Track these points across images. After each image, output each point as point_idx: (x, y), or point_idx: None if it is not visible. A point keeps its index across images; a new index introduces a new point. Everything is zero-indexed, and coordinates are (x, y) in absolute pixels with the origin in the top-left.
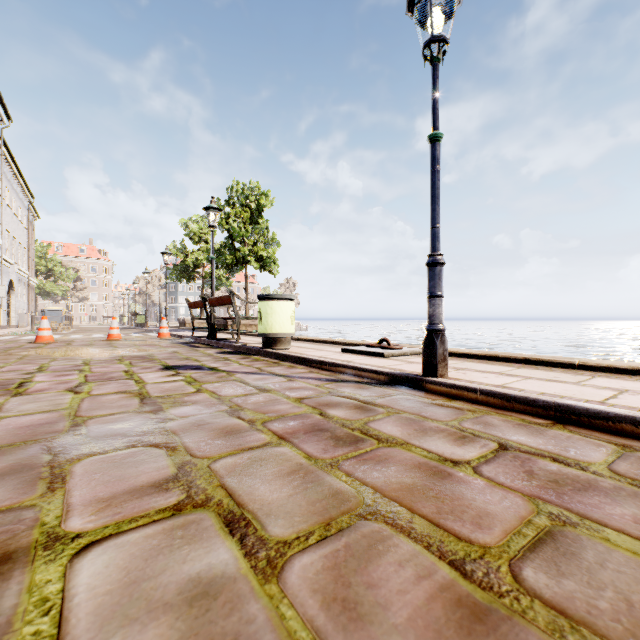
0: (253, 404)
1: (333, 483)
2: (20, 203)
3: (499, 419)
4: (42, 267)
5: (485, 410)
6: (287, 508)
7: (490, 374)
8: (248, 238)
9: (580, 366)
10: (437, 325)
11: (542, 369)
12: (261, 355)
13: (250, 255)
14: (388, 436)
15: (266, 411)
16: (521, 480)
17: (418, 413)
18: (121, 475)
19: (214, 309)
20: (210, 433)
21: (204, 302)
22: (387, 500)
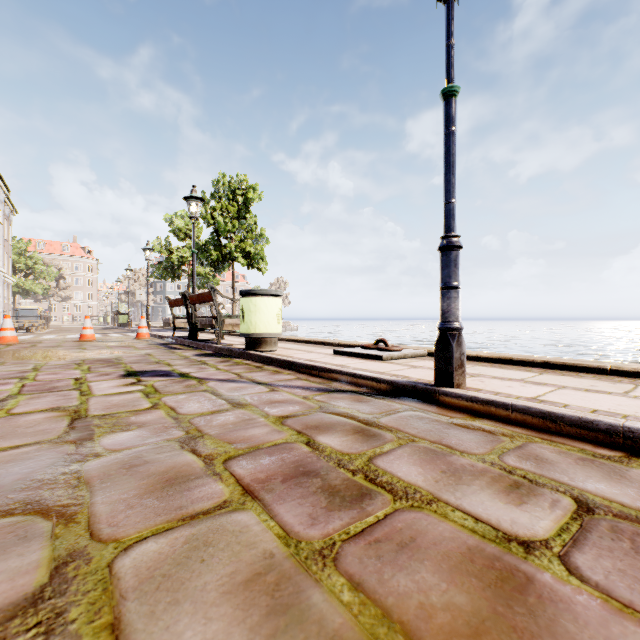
0: (219, 427)
1: (326, 611)
2: None
3: (551, 450)
4: (21, 265)
5: (525, 434)
6: None
7: (513, 382)
8: (235, 234)
9: (613, 371)
10: (453, 323)
11: (569, 375)
12: (244, 358)
13: (237, 251)
14: (406, 485)
15: (234, 439)
16: None
17: (439, 440)
18: None
19: (195, 307)
20: (142, 482)
21: (184, 300)
22: None
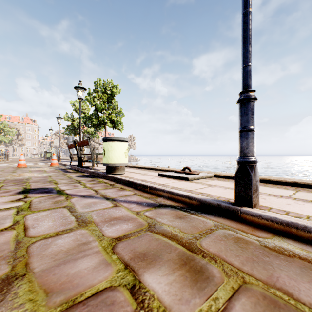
0: (50, 257)
1: None
2: None
3: None
4: None
5: None
6: None
7: (286, 199)
8: (106, 111)
9: None
10: (251, 157)
11: None
12: (105, 178)
13: (107, 119)
14: None
15: (54, 281)
16: None
17: (270, 279)
18: None
19: (81, 148)
20: None
21: (75, 144)
22: None
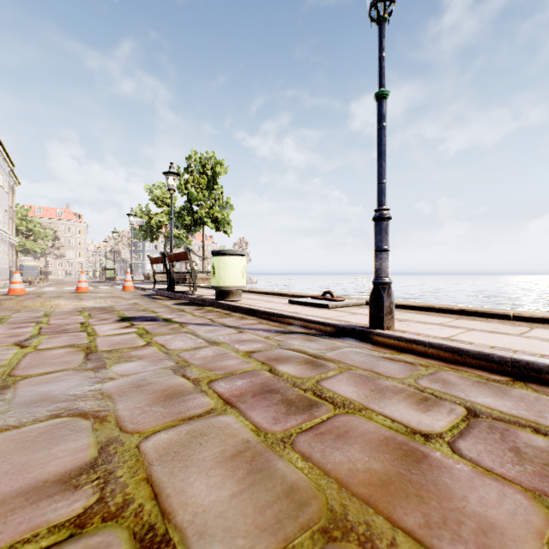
0: (201, 359)
1: (286, 472)
2: (1, 170)
3: (455, 375)
4: (23, 228)
5: (437, 365)
6: (227, 519)
7: (433, 325)
8: (205, 202)
9: (515, 317)
10: (384, 278)
11: (479, 320)
12: (214, 306)
13: (206, 217)
14: (344, 399)
15: (213, 367)
16: (511, 463)
17: (370, 369)
18: (26, 462)
19: (173, 264)
20: (149, 396)
21: (164, 258)
22: (357, 502)
